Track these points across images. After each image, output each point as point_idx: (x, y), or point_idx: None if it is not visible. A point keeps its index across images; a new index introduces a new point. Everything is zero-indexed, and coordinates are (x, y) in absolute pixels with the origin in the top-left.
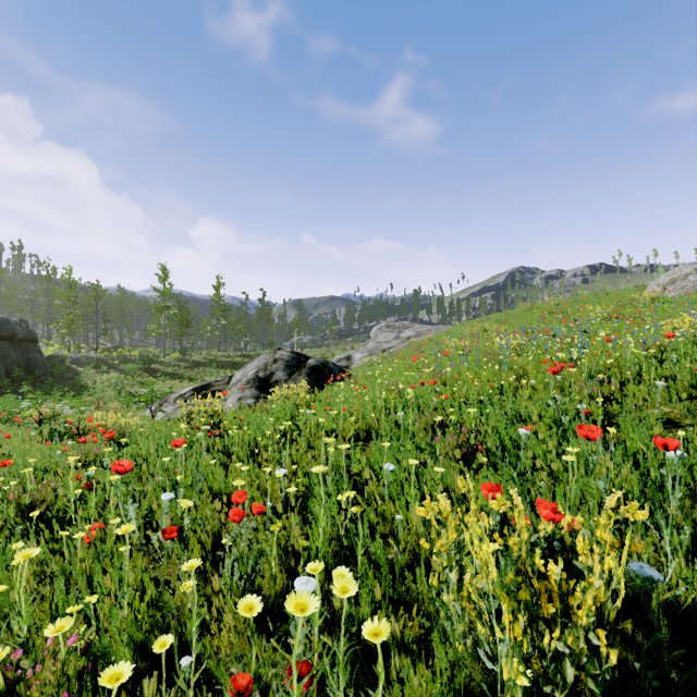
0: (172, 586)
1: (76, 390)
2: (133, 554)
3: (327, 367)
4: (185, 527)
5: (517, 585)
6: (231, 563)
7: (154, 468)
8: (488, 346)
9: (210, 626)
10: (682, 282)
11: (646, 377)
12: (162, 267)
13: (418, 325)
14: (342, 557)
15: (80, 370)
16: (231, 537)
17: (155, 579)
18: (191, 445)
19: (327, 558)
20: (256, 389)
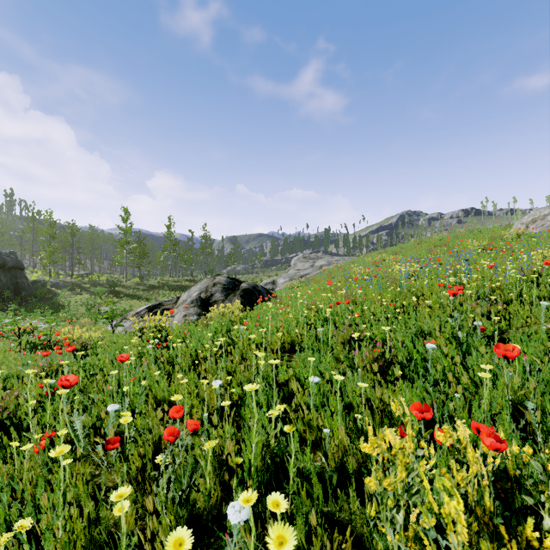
0: (110, 501)
1: (55, 308)
2: (77, 465)
3: (256, 290)
4: (124, 441)
5: (467, 524)
6: (166, 481)
7: (108, 377)
8: (387, 273)
9: (144, 546)
10: (541, 221)
11: (527, 298)
12: (125, 210)
13: (329, 256)
14: (273, 466)
15: (58, 292)
16: (166, 456)
17: (99, 487)
18: (141, 356)
19: (259, 472)
20: (198, 307)
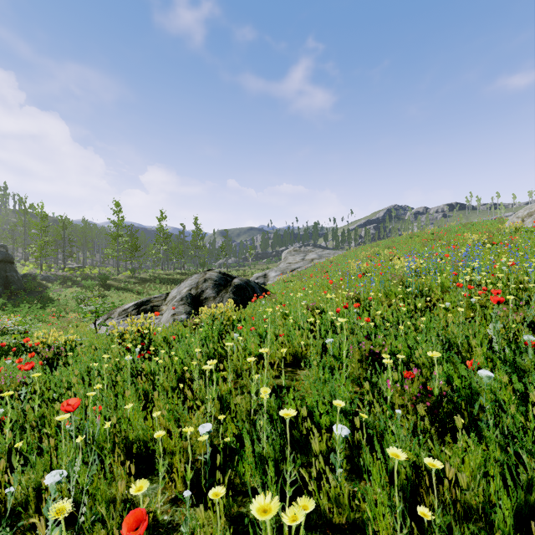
0: None
1: (44, 302)
2: None
3: (249, 285)
4: None
5: None
6: None
7: None
8: (385, 268)
9: None
10: None
11: None
12: (116, 203)
13: (319, 249)
14: None
15: (49, 286)
16: None
17: None
18: (119, 369)
19: None
20: (188, 305)
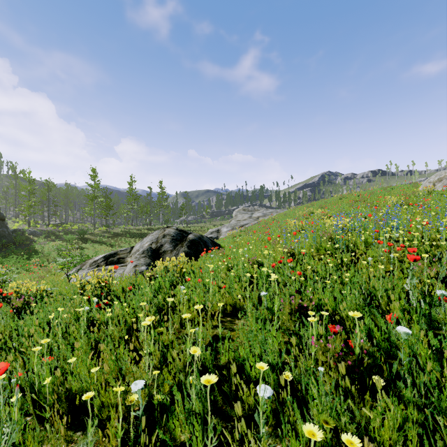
0: None
1: (30, 253)
2: None
3: (202, 240)
4: None
5: None
6: None
7: (30, 351)
8: (318, 225)
9: None
10: (446, 180)
11: None
12: (93, 169)
13: (264, 208)
14: None
15: (35, 239)
16: None
17: None
18: (78, 318)
19: None
20: (149, 257)
